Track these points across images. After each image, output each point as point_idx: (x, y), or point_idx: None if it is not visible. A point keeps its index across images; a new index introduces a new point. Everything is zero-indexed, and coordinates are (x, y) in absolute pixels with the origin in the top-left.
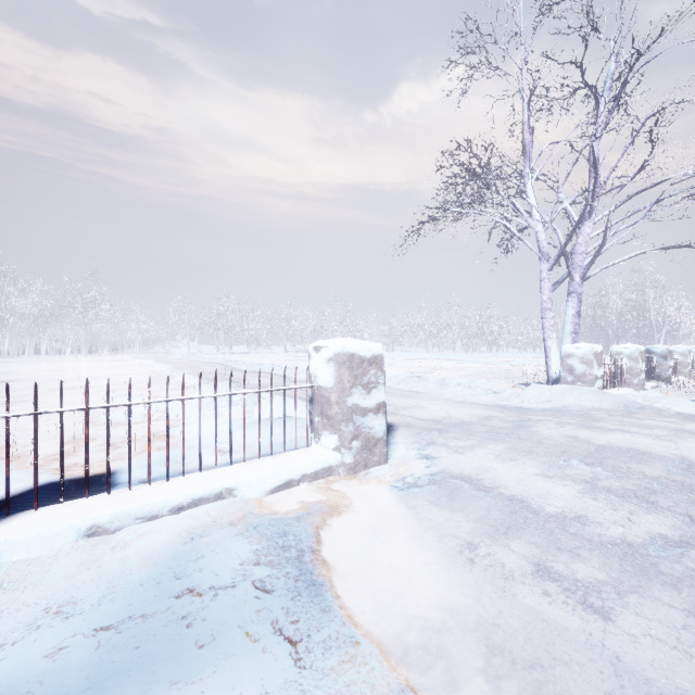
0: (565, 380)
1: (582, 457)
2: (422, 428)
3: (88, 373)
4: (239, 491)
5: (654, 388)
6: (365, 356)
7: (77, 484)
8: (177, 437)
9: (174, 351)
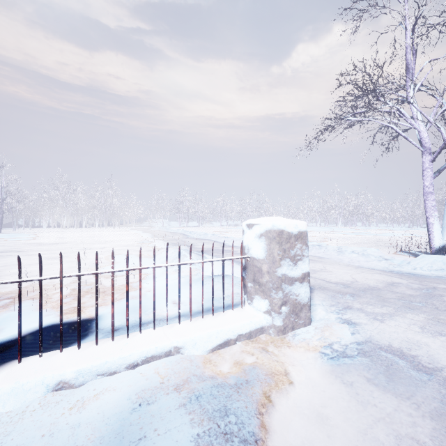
0: None
1: None
2: (335, 291)
3: (104, 238)
4: (185, 349)
5: None
6: (292, 232)
7: (69, 328)
8: (146, 288)
9: (154, 225)
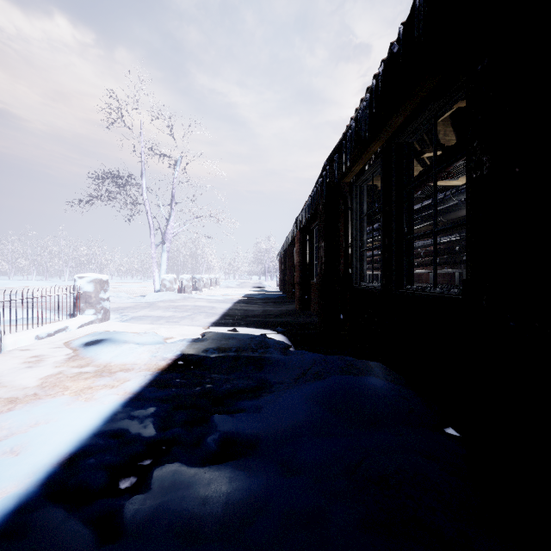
0: (163, 290)
1: (173, 308)
2: (114, 310)
3: None
4: (70, 327)
5: (196, 294)
6: (104, 280)
7: None
8: None
9: None
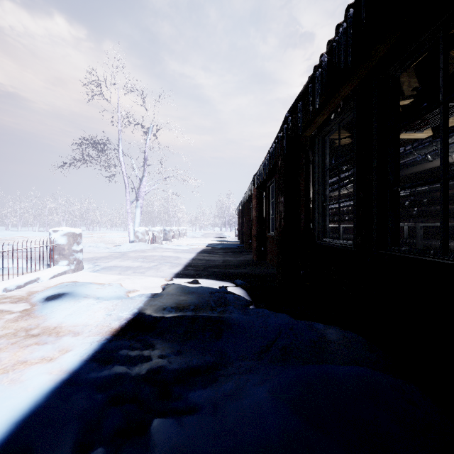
0: (136, 241)
1: (141, 258)
2: (89, 260)
3: None
4: (41, 278)
5: (166, 243)
6: (77, 233)
7: None
8: None
9: None
